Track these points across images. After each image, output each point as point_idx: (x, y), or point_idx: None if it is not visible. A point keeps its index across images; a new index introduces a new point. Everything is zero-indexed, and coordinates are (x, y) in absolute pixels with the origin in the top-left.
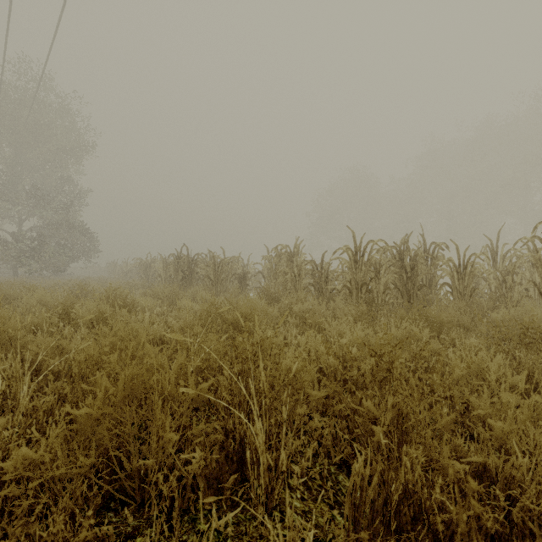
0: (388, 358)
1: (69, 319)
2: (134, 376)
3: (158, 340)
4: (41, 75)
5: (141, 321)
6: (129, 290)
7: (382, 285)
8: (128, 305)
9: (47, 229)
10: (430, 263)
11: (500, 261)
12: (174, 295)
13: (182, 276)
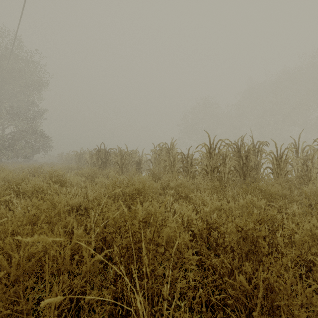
0: (240, 223)
1: (19, 192)
2: (30, 255)
3: (78, 207)
4: (15, 38)
5: (69, 192)
6: (68, 170)
7: (227, 168)
8: (62, 181)
9: (19, 133)
10: (257, 154)
11: (300, 153)
12: (94, 174)
13: (101, 162)
